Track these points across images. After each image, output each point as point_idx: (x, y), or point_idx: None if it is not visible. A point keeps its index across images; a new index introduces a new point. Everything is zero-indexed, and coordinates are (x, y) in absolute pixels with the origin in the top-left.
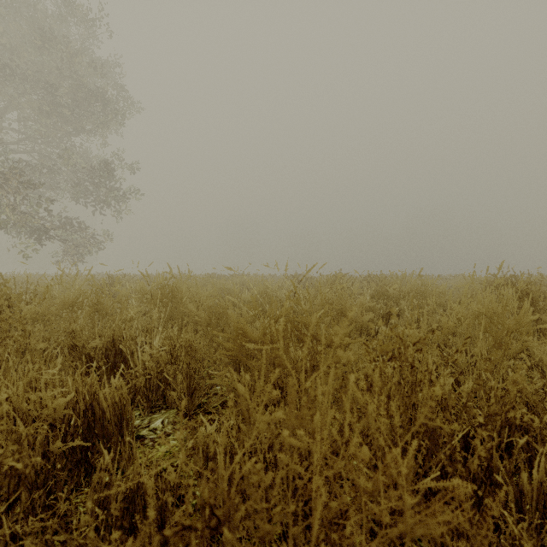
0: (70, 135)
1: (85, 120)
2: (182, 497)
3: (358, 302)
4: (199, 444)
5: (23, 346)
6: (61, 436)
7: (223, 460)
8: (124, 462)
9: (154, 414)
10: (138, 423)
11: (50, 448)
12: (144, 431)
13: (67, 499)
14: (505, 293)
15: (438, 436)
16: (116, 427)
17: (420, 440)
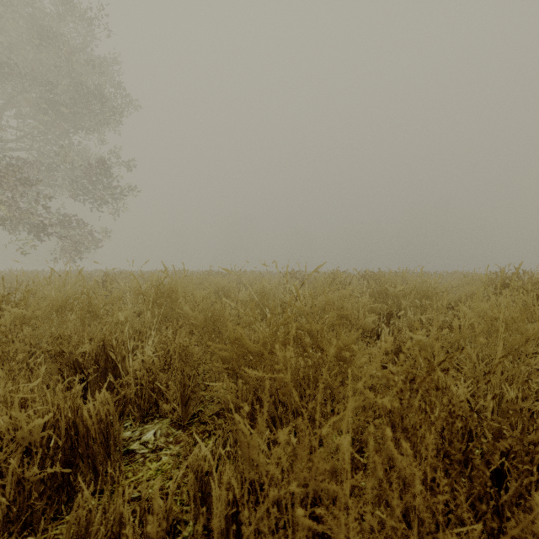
0: (68, 133)
1: (83, 118)
2: (173, 528)
3: (360, 304)
4: (192, 467)
5: (5, 354)
6: (39, 459)
7: (219, 487)
8: (105, 498)
9: (146, 425)
10: (129, 435)
11: (25, 474)
12: (134, 444)
13: (45, 530)
14: (524, 297)
15: (477, 482)
16: (102, 446)
17: (451, 482)
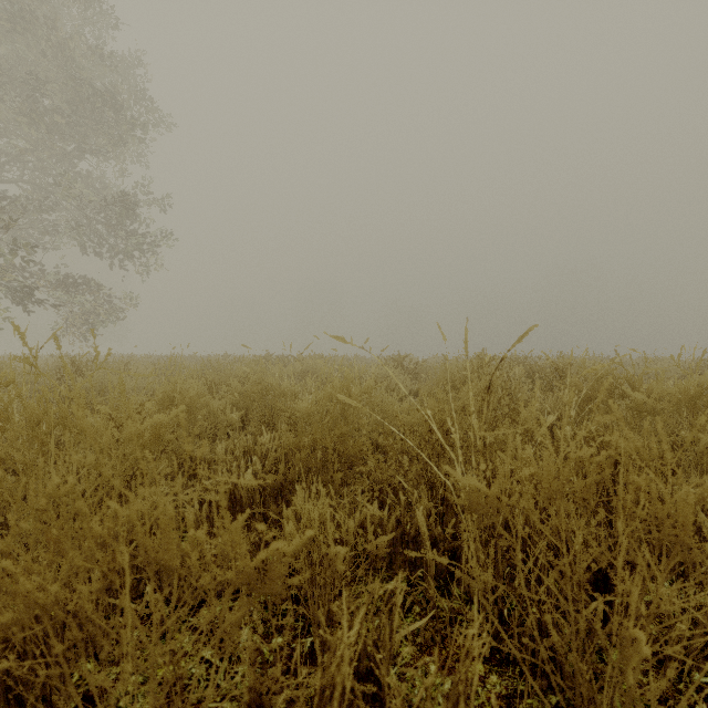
0: (71, 157)
1: (88, 132)
2: None
3: None
4: None
5: None
6: None
7: None
8: None
9: None
10: None
11: None
12: None
13: None
14: None
15: None
16: None
17: None
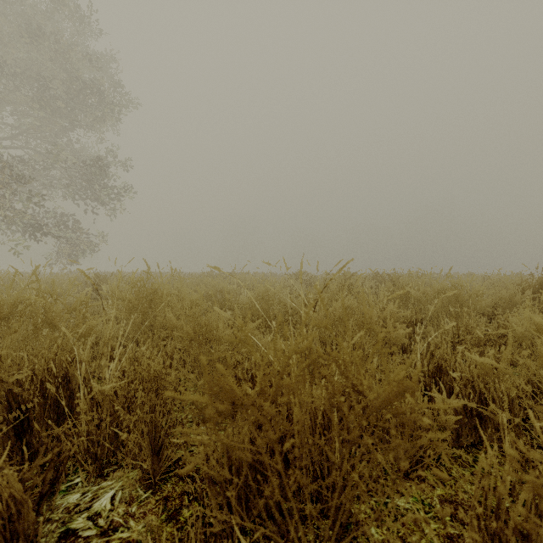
0: (66, 130)
1: (81, 114)
2: None
3: (388, 311)
4: None
5: None
6: None
7: None
8: None
9: (104, 481)
10: (76, 500)
11: None
12: (79, 519)
13: None
14: None
15: None
16: None
17: None
